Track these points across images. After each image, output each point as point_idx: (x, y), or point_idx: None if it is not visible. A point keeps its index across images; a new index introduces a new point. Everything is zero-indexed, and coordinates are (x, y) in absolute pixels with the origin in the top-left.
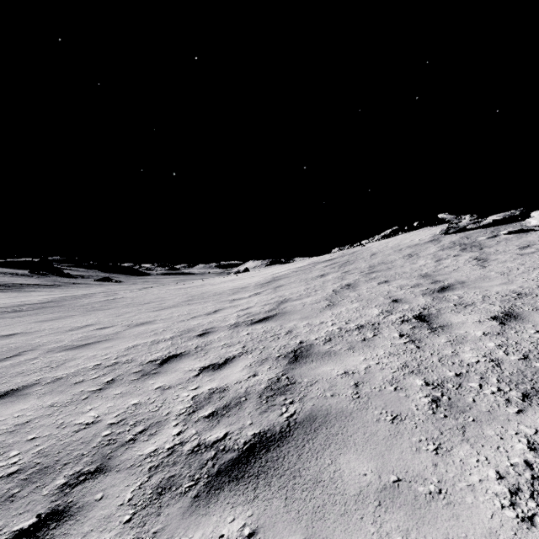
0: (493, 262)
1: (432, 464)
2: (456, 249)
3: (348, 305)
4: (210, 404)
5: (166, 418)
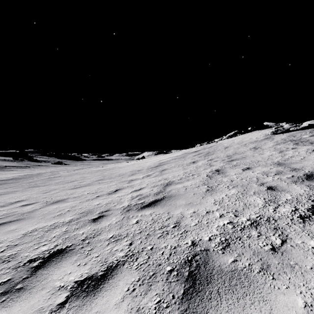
0: None
1: None
2: (289, 144)
3: (226, 191)
4: None
5: None
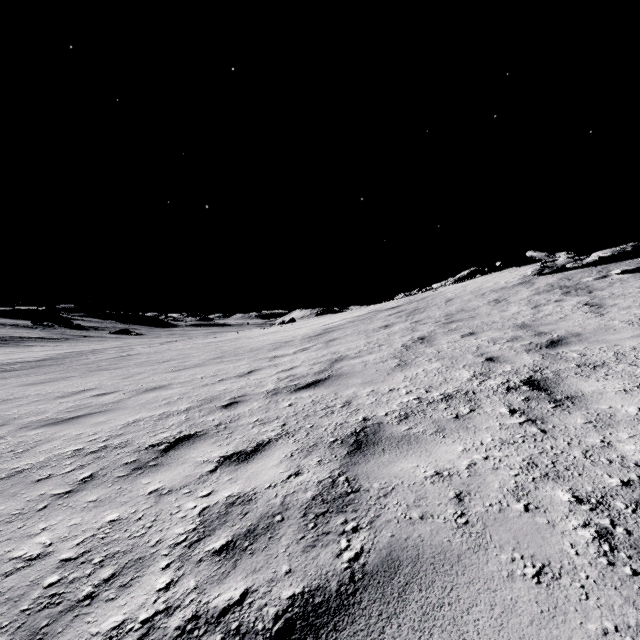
0: (613, 308)
1: None
2: (556, 293)
3: (425, 365)
4: (226, 526)
5: (153, 552)
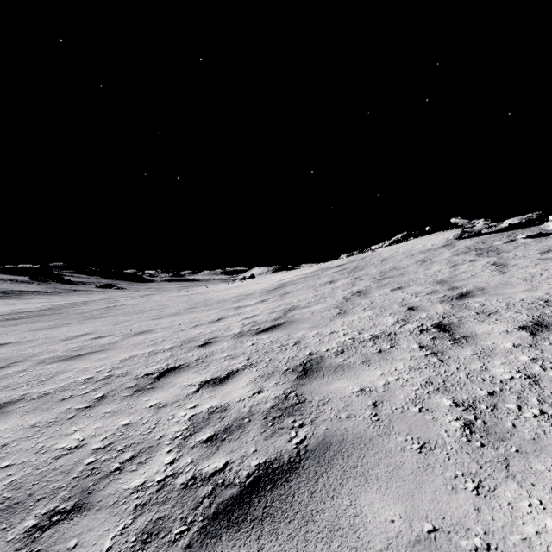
0: (514, 267)
1: (474, 508)
2: (471, 254)
3: (360, 313)
4: (210, 426)
5: (159, 443)
